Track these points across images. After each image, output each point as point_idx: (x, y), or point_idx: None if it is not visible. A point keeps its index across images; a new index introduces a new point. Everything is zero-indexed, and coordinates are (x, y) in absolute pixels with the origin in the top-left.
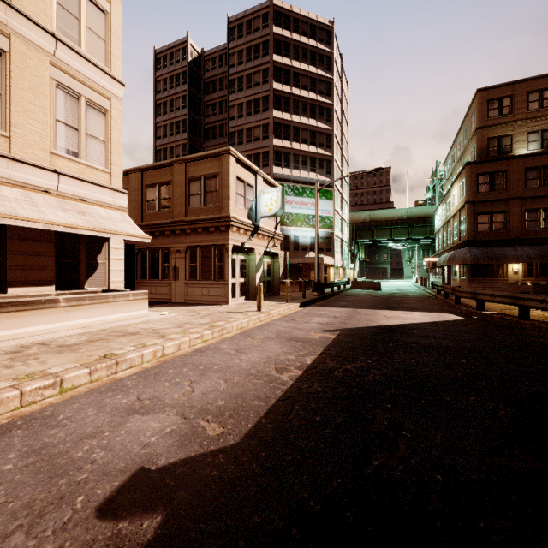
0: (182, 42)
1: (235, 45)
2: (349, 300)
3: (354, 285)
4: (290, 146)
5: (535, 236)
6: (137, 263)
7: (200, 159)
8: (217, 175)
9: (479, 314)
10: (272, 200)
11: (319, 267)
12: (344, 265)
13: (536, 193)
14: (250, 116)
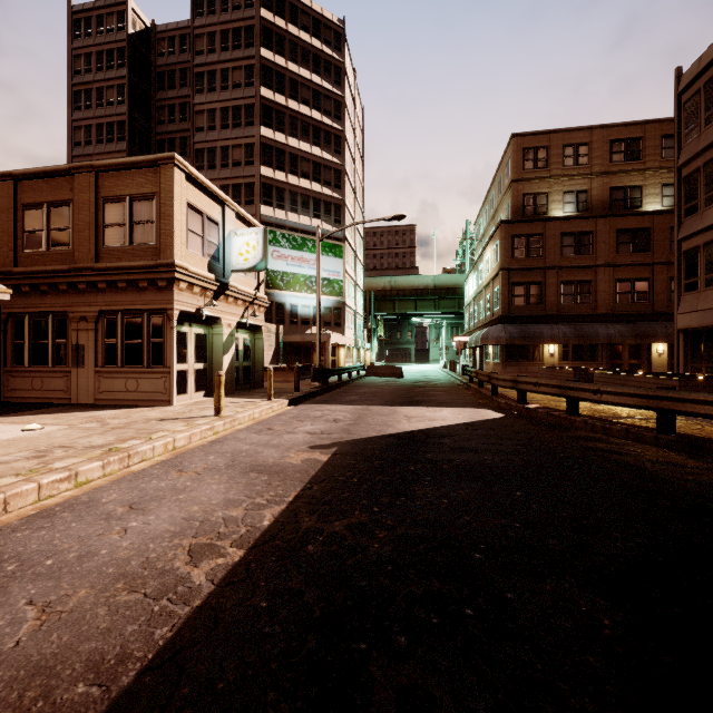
0: (118, 2)
1: (203, 24)
2: (361, 392)
3: (369, 371)
4: (285, 180)
5: (571, 313)
6: (6, 337)
7: (123, 169)
8: (152, 196)
9: (520, 409)
10: (249, 246)
11: (325, 347)
12: (359, 344)
13: (572, 263)
14: (227, 129)
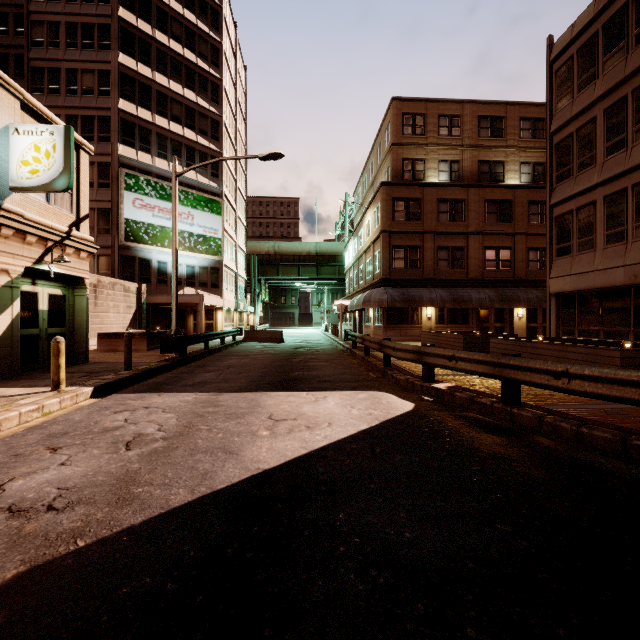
0: None
1: None
2: (225, 365)
3: (248, 336)
4: (151, 120)
5: (446, 277)
6: None
7: None
8: None
9: (428, 389)
10: (39, 152)
11: (197, 310)
12: (240, 307)
13: (447, 229)
14: (74, 49)
